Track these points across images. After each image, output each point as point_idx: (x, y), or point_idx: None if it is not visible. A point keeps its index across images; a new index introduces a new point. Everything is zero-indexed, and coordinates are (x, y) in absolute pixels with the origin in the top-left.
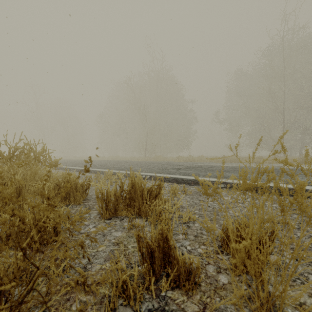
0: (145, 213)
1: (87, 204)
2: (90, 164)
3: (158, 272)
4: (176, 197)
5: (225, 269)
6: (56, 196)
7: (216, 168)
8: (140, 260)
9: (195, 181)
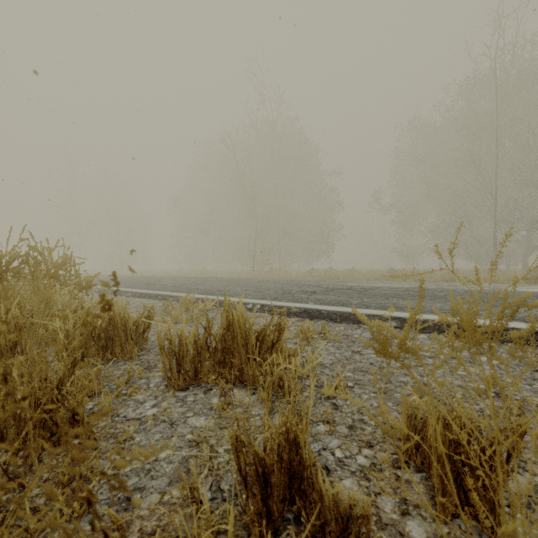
0: (252, 379)
1: (146, 360)
2: (114, 293)
3: (279, 515)
4: (310, 346)
5: (417, 507)
6: (87, 344)
7: (380, 291)
8: (240, 491)
9: (343, 314)
